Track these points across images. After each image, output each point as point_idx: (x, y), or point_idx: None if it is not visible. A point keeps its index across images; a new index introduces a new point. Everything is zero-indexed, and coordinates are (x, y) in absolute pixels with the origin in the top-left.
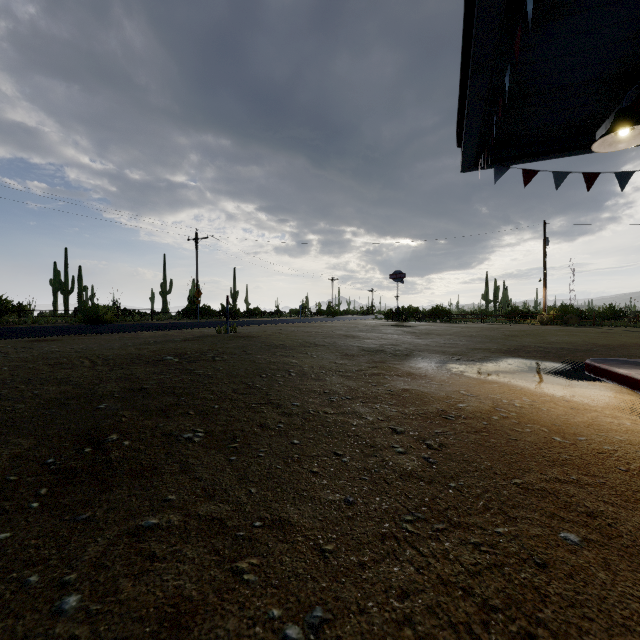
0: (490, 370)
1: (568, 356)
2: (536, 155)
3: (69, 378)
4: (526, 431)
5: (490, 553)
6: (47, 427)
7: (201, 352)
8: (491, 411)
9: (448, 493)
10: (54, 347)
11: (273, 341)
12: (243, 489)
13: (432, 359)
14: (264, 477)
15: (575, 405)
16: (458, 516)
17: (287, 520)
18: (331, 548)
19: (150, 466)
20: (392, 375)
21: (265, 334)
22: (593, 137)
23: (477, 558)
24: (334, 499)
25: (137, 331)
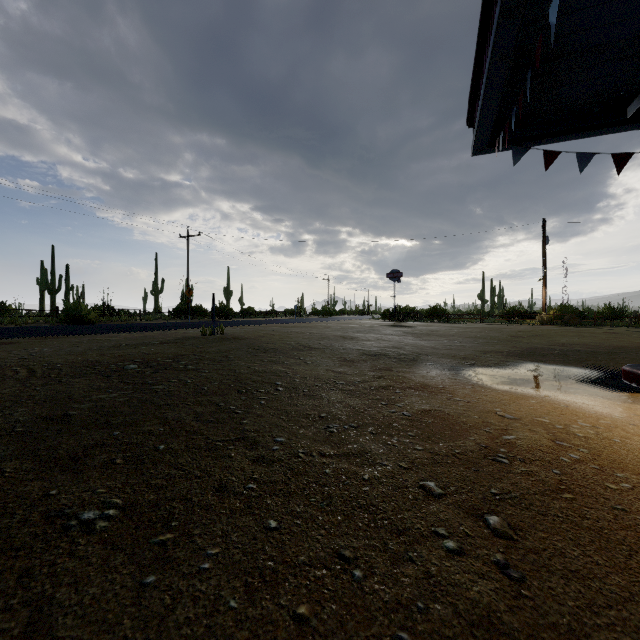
0: (513, 378)
1: (590, 360)
2: (558, 134)
3: None
4: (624, 487)
5: None
6: None
7: (174, 358)
8: (554, 448)
9: None
10: None
11: (262, 344)
12: None
13: (443, 365)
14: None
15: None
16: None
17: None
18: None
19: None
20: (404, 388)
21: (255, 335)
22: (623, 113)
23: None
24: None
25: (112, 332)
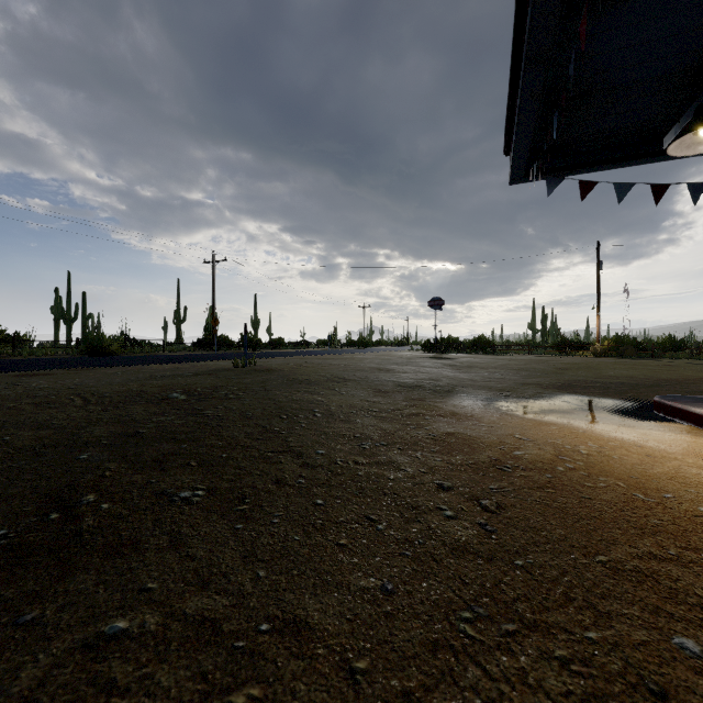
0: (545, 409)
1: (630, 392)
2: (595, 164)
3: (52, 420)
4: (600, 486)
5: (585, 675)
6: (10, 484)
7: (213, 388)
8: (554, 460)
9: (515, 575)
10: (43, 383)
11: (297, 375)
12: (248, 572)
13: (478, 396)
14: (277, 553)
15: (650, 452)
16: (532, 611)
17: (304, 621)
18: (364, 666)
19: (131, 539)
20: (433, 415)
21: (288, 367)
22: (660, 144)
23: (568, 683)
24: (367, 586)
25: (143, 364)
